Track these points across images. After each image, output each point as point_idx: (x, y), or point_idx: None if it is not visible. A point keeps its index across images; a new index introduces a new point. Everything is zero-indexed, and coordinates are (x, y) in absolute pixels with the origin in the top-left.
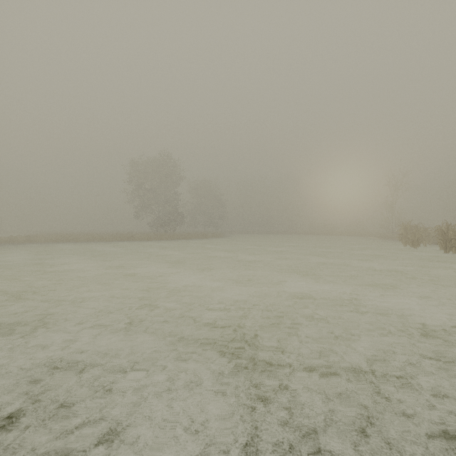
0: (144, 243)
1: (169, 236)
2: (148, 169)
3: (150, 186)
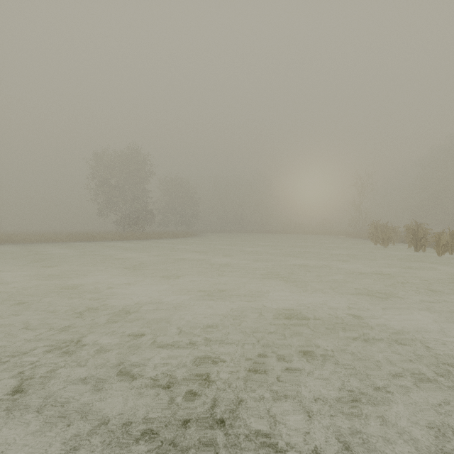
0: (107, 243)
1: (136, 236)
2: (114, 163)
3: (116, 181)
